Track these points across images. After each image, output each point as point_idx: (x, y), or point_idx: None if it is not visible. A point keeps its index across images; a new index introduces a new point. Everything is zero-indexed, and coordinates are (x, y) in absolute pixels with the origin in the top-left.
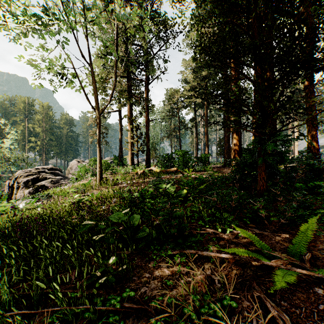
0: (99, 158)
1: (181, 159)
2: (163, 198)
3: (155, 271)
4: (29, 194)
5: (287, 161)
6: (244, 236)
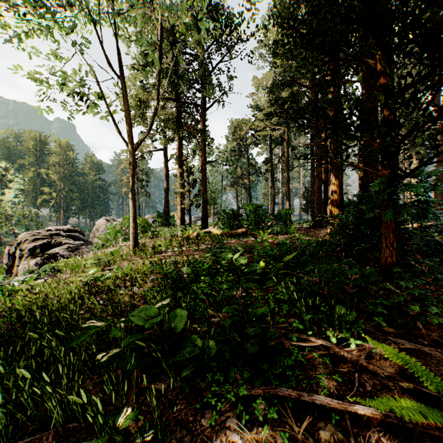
0: (133, 215)
1: (252, 216)
2: (227, 276)
3: (215, 438)
4: (36, 266)
5: (429, 217)
6: (394, 361)
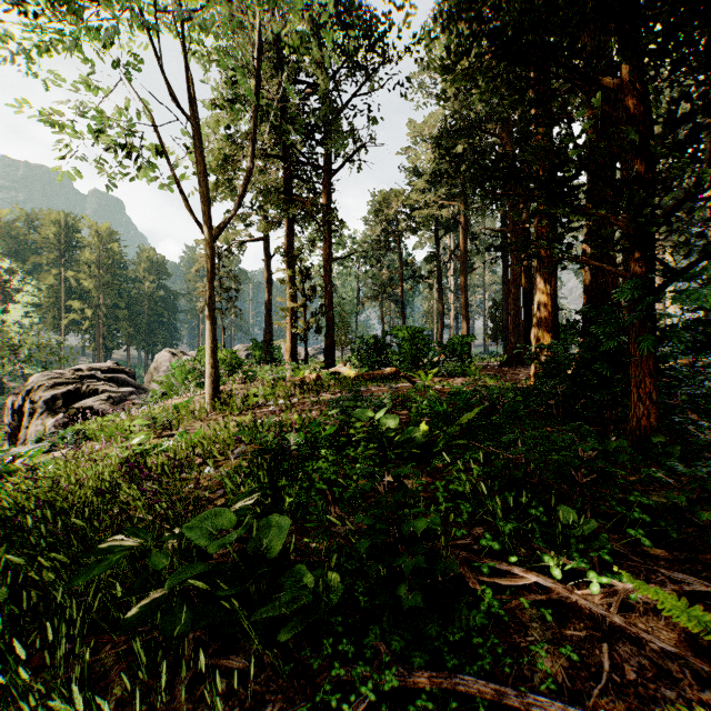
0: (211, 345)
1: (407, 347)
2: (364, 449)
3: None
4: (56, 429)
5: None
6: (682, 625)
